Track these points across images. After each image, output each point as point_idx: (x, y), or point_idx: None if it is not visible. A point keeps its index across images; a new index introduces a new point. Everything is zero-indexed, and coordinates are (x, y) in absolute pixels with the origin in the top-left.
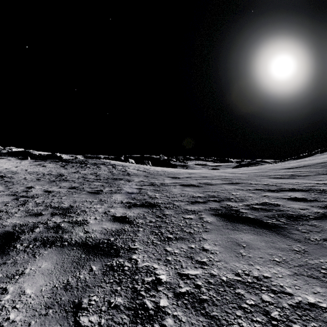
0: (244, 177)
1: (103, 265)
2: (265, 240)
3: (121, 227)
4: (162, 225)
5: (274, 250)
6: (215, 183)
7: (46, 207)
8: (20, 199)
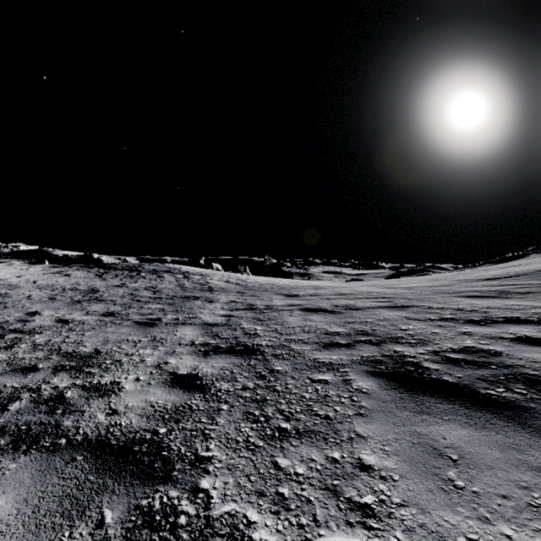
0: (413, 295)
1: (131, 507)
2: (500, 444)
3: (186, 399)
4: (267, 396)
5: (528, 472)
6: (363, 306)
7: (50, 352)
8: (8, 335)
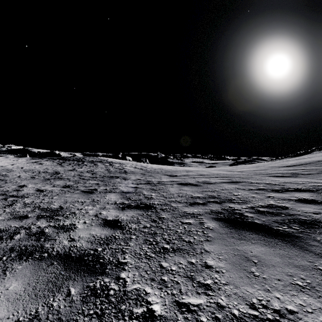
0: (243, 175)
1: (84, 287)
2: (280, 254)
3: (112, 233)
4: (157, 231)
5: (293, 268)
6: (214, 182)
7: (34, 208)
8: (9, 198)
